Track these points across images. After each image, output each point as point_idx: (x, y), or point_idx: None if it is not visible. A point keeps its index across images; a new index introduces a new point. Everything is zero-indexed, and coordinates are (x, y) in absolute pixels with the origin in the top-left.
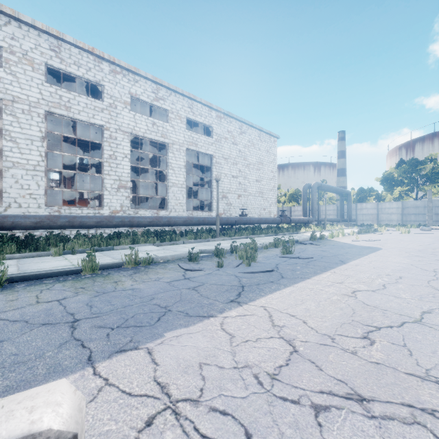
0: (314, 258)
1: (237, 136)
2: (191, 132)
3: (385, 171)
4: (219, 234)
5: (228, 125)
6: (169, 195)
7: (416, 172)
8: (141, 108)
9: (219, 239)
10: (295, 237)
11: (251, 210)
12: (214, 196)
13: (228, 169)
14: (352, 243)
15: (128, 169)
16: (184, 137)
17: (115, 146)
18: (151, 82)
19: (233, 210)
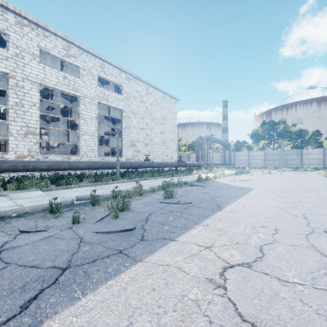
0: (193, 202)
1: (144, 95)
2: (103, 88)
3: (253, 129)
4: (119, 177)
5: (136, 86)
6: (80, 142)
7: (273, 130)
8: (58, 65)
9: (118, 181)
10: (187, 178)
11: (156, 156)
12: (124, 144)
13: (136, 122)
14: (230, 183)
15: (37, 116)
16: (96, 92)
17: (22, 94)
18: (62, 40)
19: (141, 156)
